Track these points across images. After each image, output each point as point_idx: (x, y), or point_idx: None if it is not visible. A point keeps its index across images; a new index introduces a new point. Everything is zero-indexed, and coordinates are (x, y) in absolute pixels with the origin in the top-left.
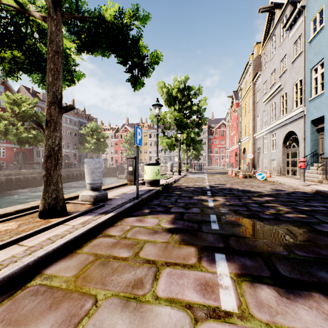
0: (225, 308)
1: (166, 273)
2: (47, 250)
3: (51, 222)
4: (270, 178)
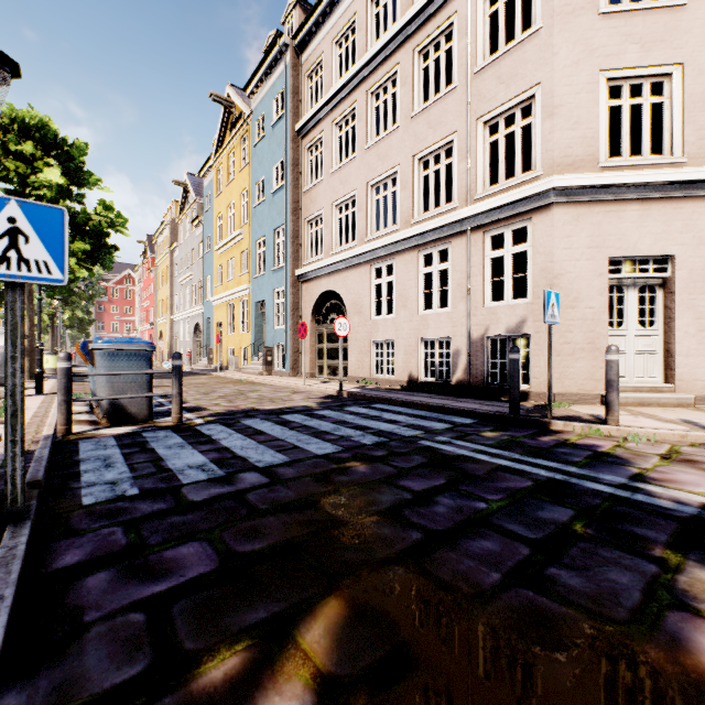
0: None
1: None
2: None
3: None
4: None
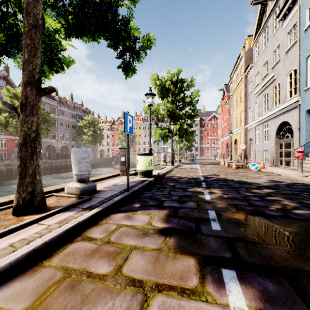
0: None
1: (156, 305)
2: (0, 265)
3: (24, 220)
4: (264, 168)
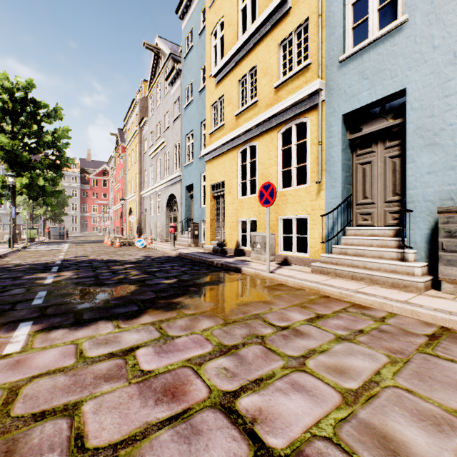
0: (7, 353)
1: None
2: None
3: None
4: (152, 244)
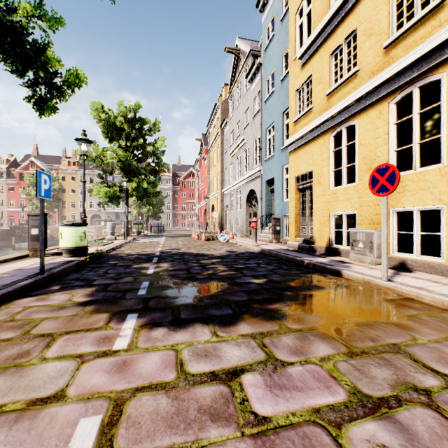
0: (116, 348)
1: (63, 340)
2: None
3: None
4: (233, 239)
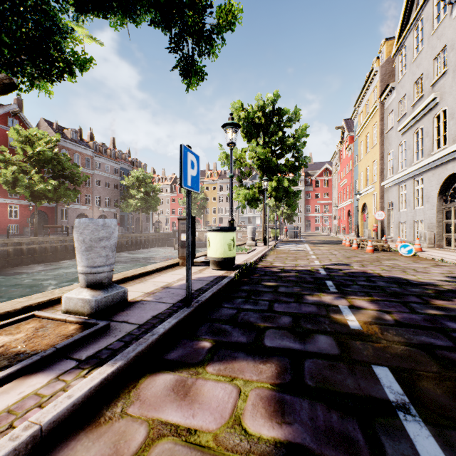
0: None
1: None
2: None
3: None
4: (422, 252)
